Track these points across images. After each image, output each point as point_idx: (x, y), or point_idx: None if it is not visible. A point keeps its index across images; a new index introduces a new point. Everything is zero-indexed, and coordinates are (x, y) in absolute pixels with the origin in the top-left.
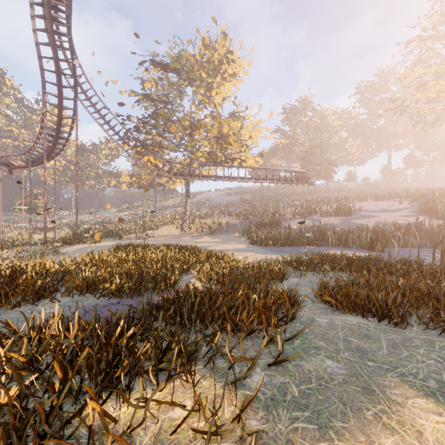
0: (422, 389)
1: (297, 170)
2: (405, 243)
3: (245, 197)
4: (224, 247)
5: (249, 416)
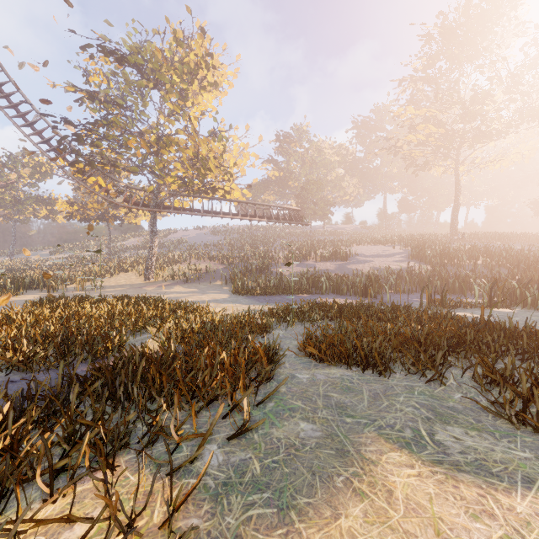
0: (398, 441)
1: (291, 207)
2: (397, 288)
3: (231, 238)
4: (200, 298)
5: (188, 514)
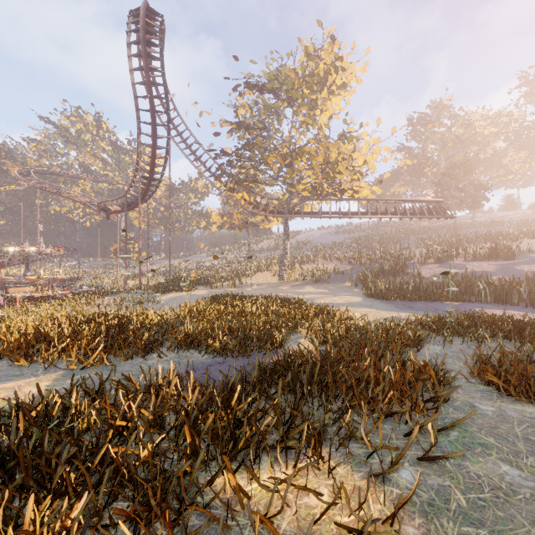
0: None
1: (430, 199)
2: None
3: (356, 237)
4: (334, 301)
5: (402, 521)
